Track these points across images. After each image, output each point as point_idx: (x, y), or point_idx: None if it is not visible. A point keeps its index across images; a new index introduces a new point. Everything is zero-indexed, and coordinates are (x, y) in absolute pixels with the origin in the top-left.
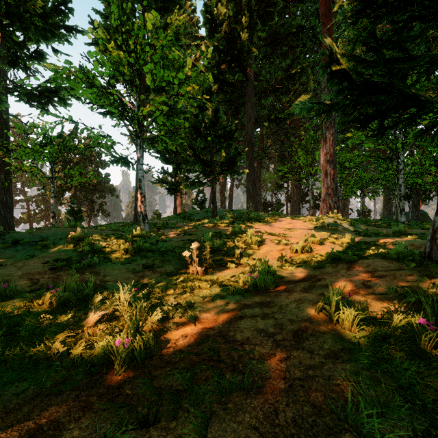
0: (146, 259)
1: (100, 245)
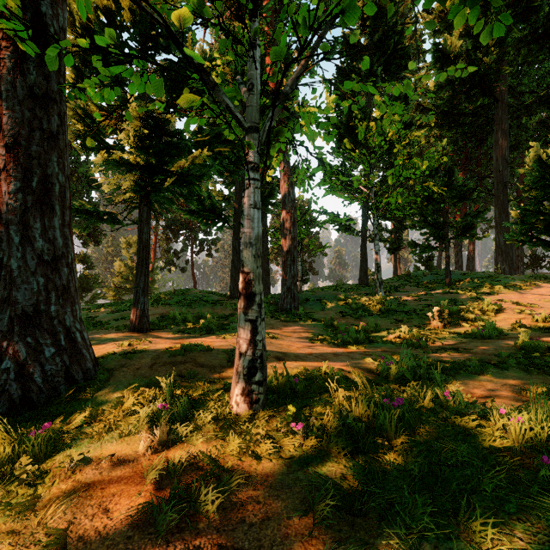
0: (396, 316)
1: (361, 305)
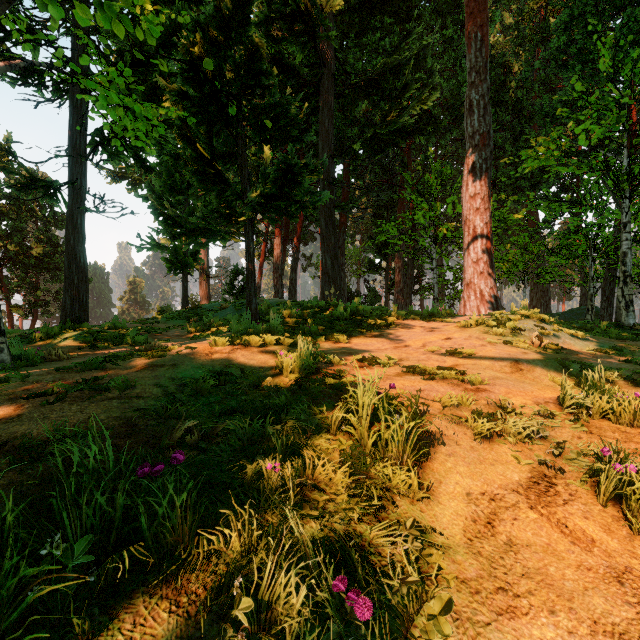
0: None
1: None
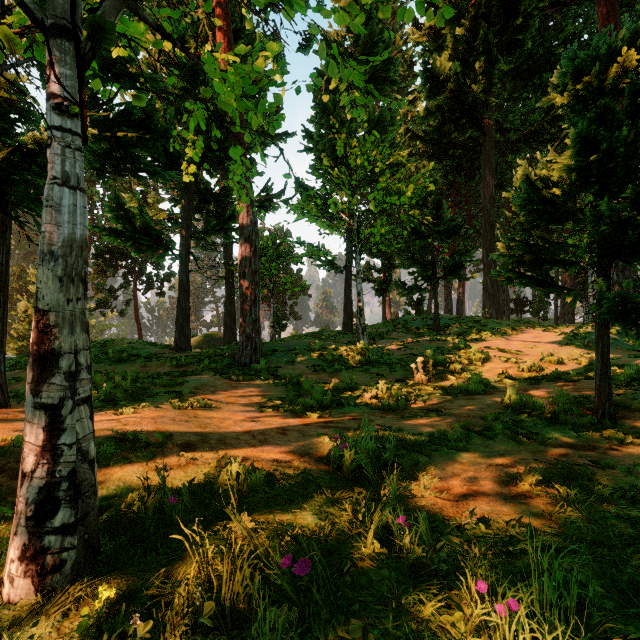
0: (377, 369)
1: (338, 356)
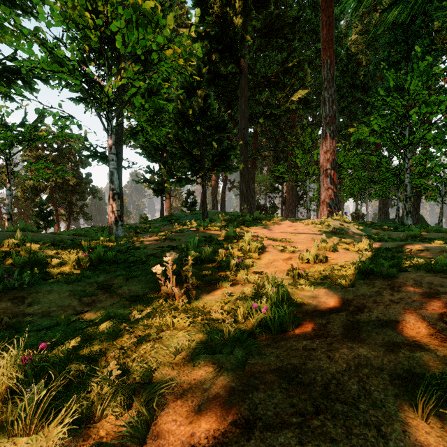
0: (106, 275)
1: (44, 255)
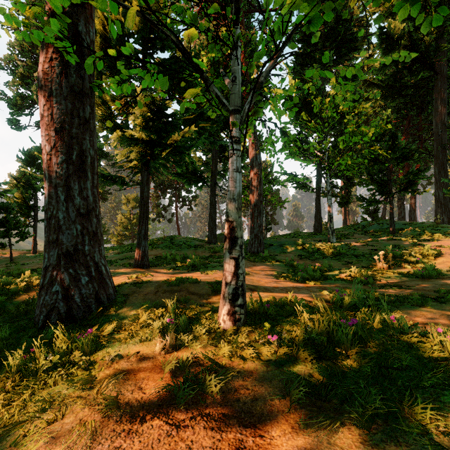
0: (346, 259)
1: (316, 249)
